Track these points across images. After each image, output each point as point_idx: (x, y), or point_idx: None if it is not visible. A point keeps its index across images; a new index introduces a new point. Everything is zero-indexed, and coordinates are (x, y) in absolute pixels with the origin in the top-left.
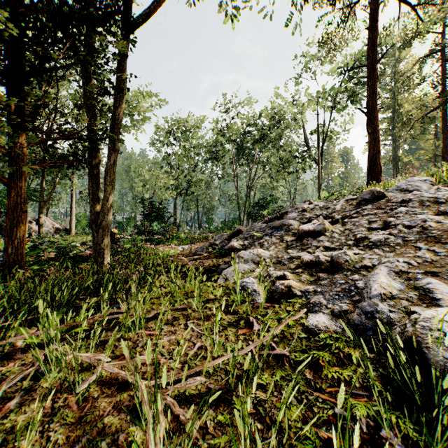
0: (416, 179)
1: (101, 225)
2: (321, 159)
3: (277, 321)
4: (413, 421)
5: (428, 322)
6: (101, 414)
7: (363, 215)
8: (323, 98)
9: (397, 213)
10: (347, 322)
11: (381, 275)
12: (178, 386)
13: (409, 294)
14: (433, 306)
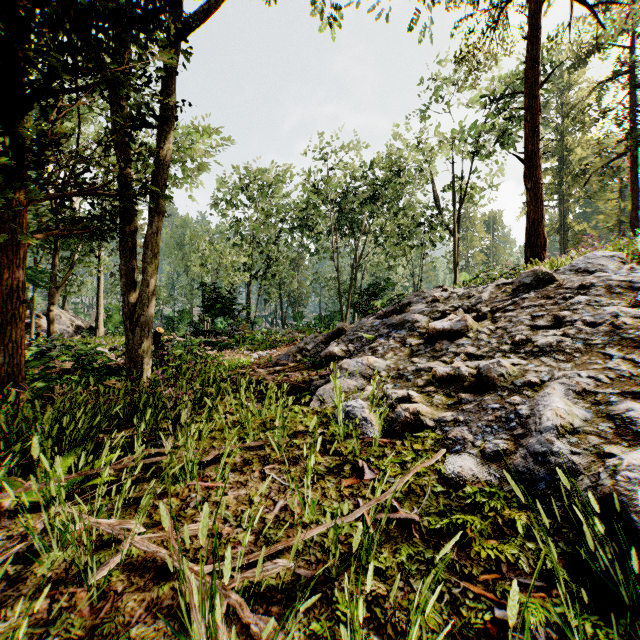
0: (598, 255)
1: (139, 321)
2: (458, 227)
3: (400, 466)
4: (624, 635)
5: (636, 471)
6: (127, 620)
7: (523, 307)
8: (461, 139)
9: (573, 304)
10: (506, 468)
11: (555, 397)
12: (248, 574)
13: (599, 426)
14: (638, 445)
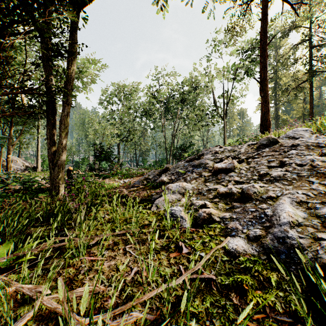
0: (299, 129)
1: (57, 163)
2: (226, 116)
3: (202, 245)
4: None
5: None
6: None
7: (263, 156)
8: (227, 71)
9: (289, 154)
10: (261, 245)
11: (286, 205)
12: (114, 323)
13: (312, 221)
14: None
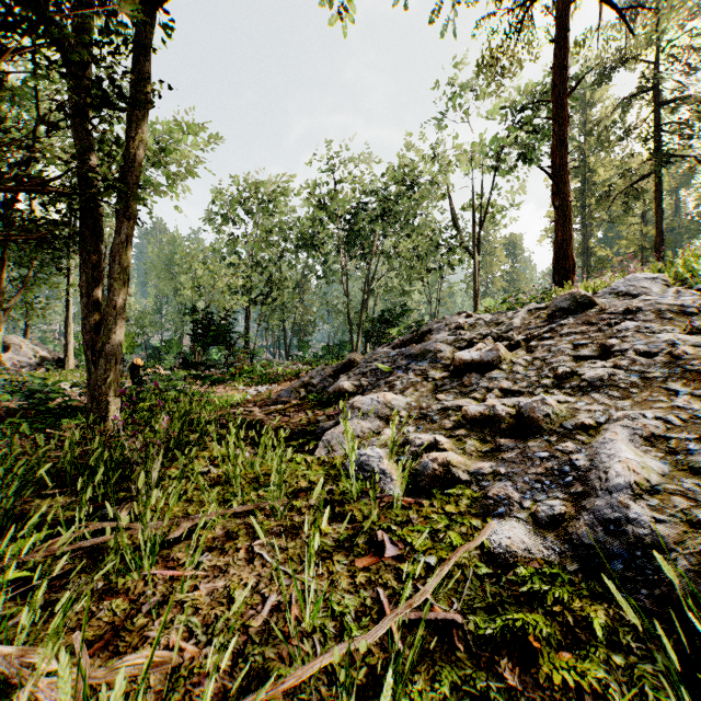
0: (640, 277)
1: (103, 351)
2: (478, 249)
3: (430, 537)
4: None
5: None
6: None
7: (562, 334)
8: (482, 153)
9: (620, 330)
10: (566, 539)
11: (620, 444)
12: None
13: (681, 482)
14: None
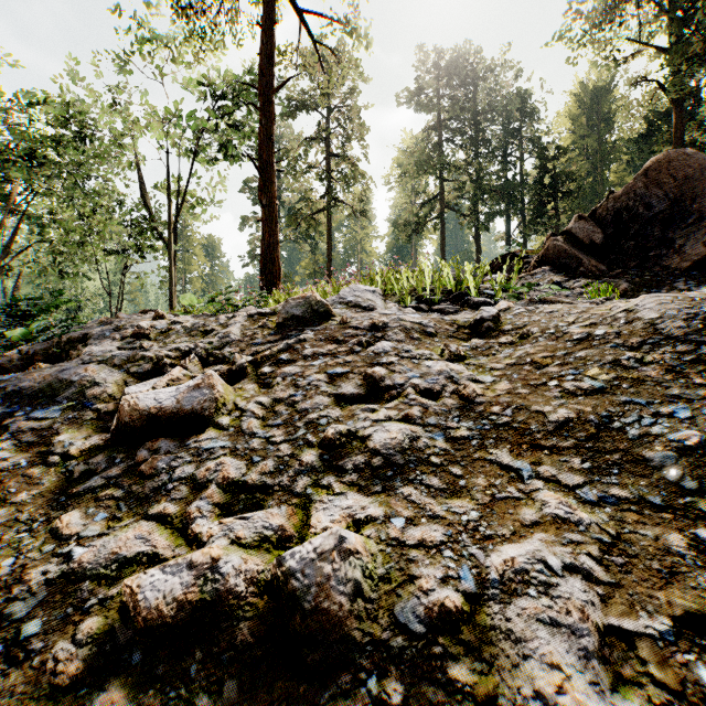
0: (363, 288)
1: None
2: (176, 239)
3: None
4: None
5: None
6: None
7: (306, 355)
8: (180, 126)
9: (378, 353)
10: None
11: None
12: None
13: None
14: None
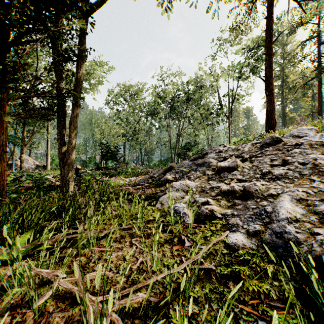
0: (304, 128)
1: (67, 162)
2: (231, 114)
3: (203, 239)
4: None
5: None
6: None
7: (266, 155)
8: (232, 70)
9: (292, 153)
10: (260, 240)
11: (285, 202)
12: (122, 302)
13: (310, 217)
14: None
